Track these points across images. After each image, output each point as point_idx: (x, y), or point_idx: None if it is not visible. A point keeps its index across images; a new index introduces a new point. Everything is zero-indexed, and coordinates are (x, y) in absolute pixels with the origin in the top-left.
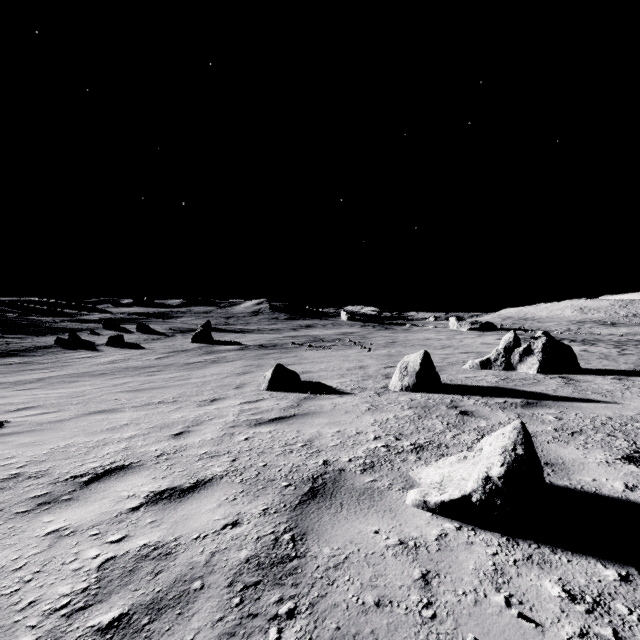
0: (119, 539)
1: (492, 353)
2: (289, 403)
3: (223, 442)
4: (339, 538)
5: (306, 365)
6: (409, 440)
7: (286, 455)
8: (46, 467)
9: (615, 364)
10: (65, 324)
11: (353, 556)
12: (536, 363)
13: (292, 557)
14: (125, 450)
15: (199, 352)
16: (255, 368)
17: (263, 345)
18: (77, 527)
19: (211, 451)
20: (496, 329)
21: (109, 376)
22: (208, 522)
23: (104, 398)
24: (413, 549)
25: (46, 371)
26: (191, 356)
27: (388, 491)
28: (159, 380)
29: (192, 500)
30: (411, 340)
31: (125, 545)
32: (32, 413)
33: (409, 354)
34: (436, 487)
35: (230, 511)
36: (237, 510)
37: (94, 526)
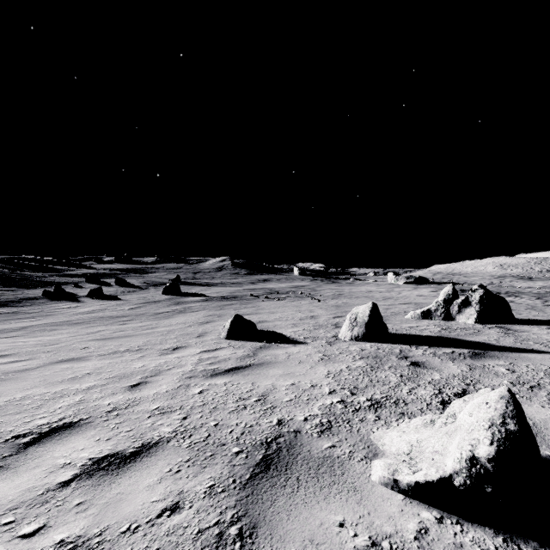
0: (34, 531)
1: (432, 304)
2: (246, 352)
3: (177, 395)
4: (296, 534)
5: (262, 315)
6: (365, 395)
7: (239, 412)
8: None
9: (544, 314)
10: (53, 278)
11: None
12: (474, 314)
13: None
14: (78, 404)
15: (168, 303)
16: (217, 318)
17: (225, 297)
18: None
19: (163, 406)
20: (428, 283)
21: (85, 325)
22: (143, 505)
23: (75, 346)
24: None
25: (30, 320)
26: (161, 306)
27: (349, 461)
28: (129, 329)
29: (131, 472)
30: (355, 292)
31: (38, 542)
32: (4, 361)
33: (355, 305)
34: (405, 460)
35: (171, 489)
36: (179, 487)
37: (11, 509)
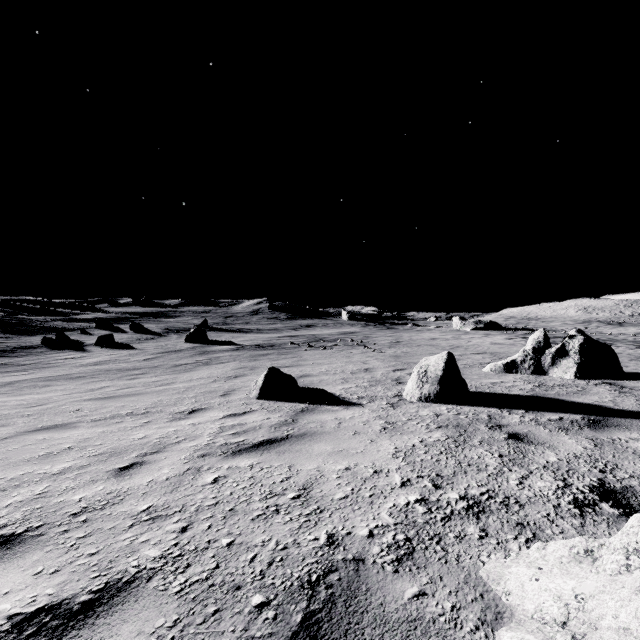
0: None
1: (518, 354)
2: (282, 417)
3: (181, 486)
4: None
5: (305, 367)
6: (455, 488)
7: (268, 519)
8: None
9: None
10: (56, 323)
11: None
12: (573, 366)
13: None
14: (36, 499)
15: (191, 353)
16: (248, 371)
17: (260, 345)
18: None
19: (157, 505)
20: (501, 329)
21: (87, 379)
22: None
23: (65, 408)
24: None
25: (22, 373)
26: (182, 357)
27: (456, 632)
28: (140, 384)
29: None
30: (416, 340)
31: None
32: None
33: (417, 355)
34: None
35: None
36: None
37: None
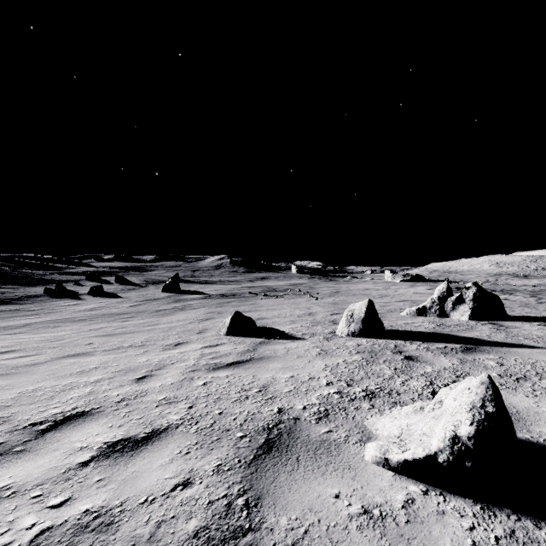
0: (61, 503)
1: (427, 302)
2: (246, 347)
3: (182, 387)
4: (297, 504)
5: (261, 312)
6: (360, 386)
7: (242, 402)
8: (9, 413)
9: (536, 311)
10: (53, 276)
11: (313, 529)
12: (468, 311)
13: (245, 530)
14: (88, 395)
15: (168, 300)
16: (216, 315)
17: (224, 294)
18: (20, 486)
19: (170, 397)
20: (425, 281)
21: (88, 322)
22: (158, 481)
23: (79, 342)
24: (379, 520)
25: (33, 317)
26: (161, 304)
27: (345, 444)
28: (131, 325)
29: (144, 453)
30: (352, 290)
31: (66, 511)
32: (12, 356)
33: (352, 302)
34: (396, 442)
35: (182, 467)
36: (189, 466)
37: (38, 485)
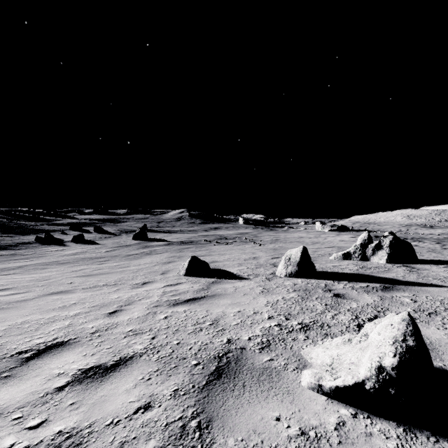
0: (38, 424)
1: (351, 248)
2: (201, 286)
3: (147, 320)
4: (243, 426)
5: (214, 256)
6: (297, 320)
7: (196, 333)
8: None
9: (442, 256)
10: (43, 227)
11: None
12: (385, 255)
13: None
14: (68, 327)
15: (137, 247)
16: (177, 258)
17: (183, 242)
18: (4, 409)
19: (136, 329)
20: (349, 230)
21: (70, 264)
22: (123, 405)
23: (63, 281)
24: (315, 441)
25: (26, 260)
26: (131, 249)
27: (284, 371)
28: (106, 267)
29: (112, 379)
30: (289, 238)
31: (41, 432)
32: (6, 293)
33: (289, 248)
34: (328, 370)
35: (144, 392)
36: (150, 391)
37: (19, 408)
